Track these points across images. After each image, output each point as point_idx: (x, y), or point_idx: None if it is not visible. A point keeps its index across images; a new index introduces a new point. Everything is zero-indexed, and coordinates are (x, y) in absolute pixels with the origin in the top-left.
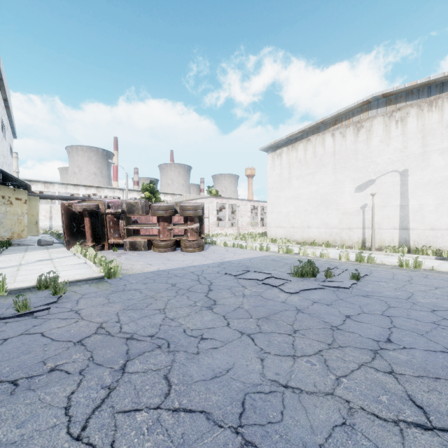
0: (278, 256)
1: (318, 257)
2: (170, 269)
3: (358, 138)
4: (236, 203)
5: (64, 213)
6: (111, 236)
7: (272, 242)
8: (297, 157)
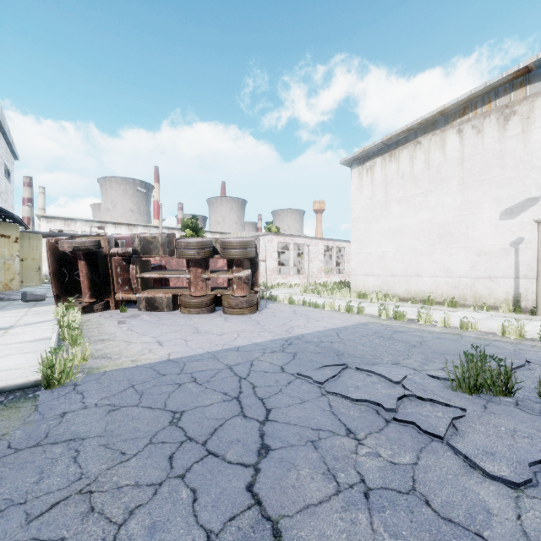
0: (384, 325)
1: (456, 329)
2: (189, 358)
3: (506, 133)
4: (303, 242)
5: (51, 254)
6: (119, 288)
7: (360, 297)
8: (399, 171)
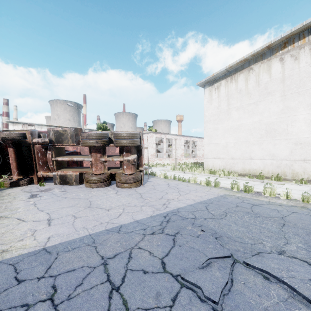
0: (239, 198)
1: (298, 202)
2: (66, 246)
3: None
4: (172, 138)
5: None
6: (40, 168)
7: (211, 173)
8: (237, 88)
